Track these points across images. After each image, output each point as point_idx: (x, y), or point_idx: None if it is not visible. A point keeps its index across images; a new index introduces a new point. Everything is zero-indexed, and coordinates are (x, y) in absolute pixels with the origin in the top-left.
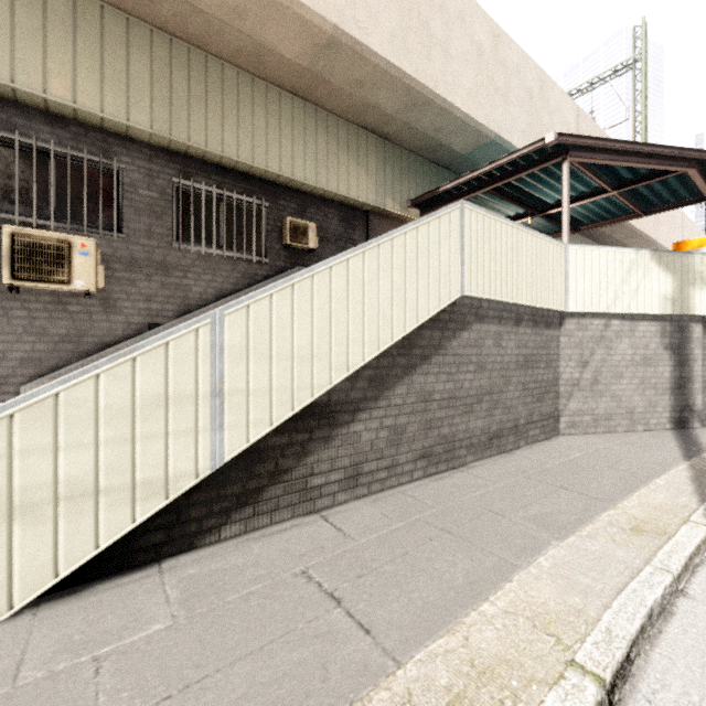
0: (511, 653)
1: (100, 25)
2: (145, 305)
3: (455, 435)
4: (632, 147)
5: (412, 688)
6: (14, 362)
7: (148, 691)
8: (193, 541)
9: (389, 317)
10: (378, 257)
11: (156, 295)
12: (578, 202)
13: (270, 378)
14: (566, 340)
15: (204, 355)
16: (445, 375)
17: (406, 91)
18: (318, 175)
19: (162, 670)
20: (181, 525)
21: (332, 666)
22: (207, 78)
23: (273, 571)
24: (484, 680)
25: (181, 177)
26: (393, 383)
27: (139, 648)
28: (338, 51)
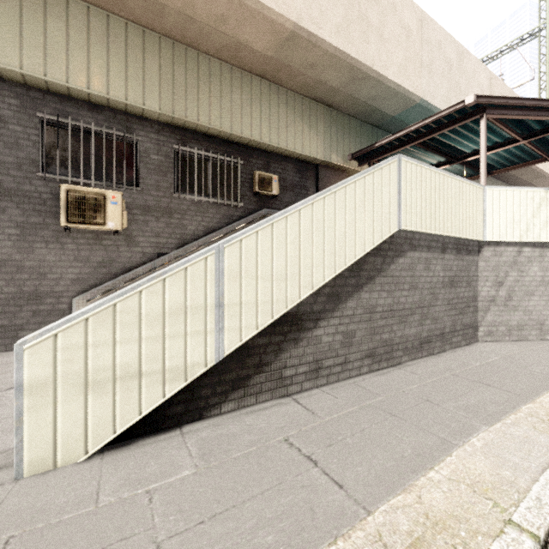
0: (457, 511)
1: (125, 37)
2: (154, 239)
3: (393, 339)
4: (542, 103)
5: (381, 531)
6: (68, 281)
7: (187, 516)
8: (202, 413)
9: (343, 247)
10: (335, 201)
11: (162, 232)
12: (492, 150)
13: (256, 294)
14: (484, 264)
15: (211, 277)
16: (385, 292)
17: (349, 69)
18: (279, 138)
19: (194, 503)
20: (194, 401)
21: (317, 510)
22: (199, 70)
23: (262, 438)
24: (438, 529)
25: (180, 144)
26: (345, 298)
27: (176, 486)
28: (296, 42)
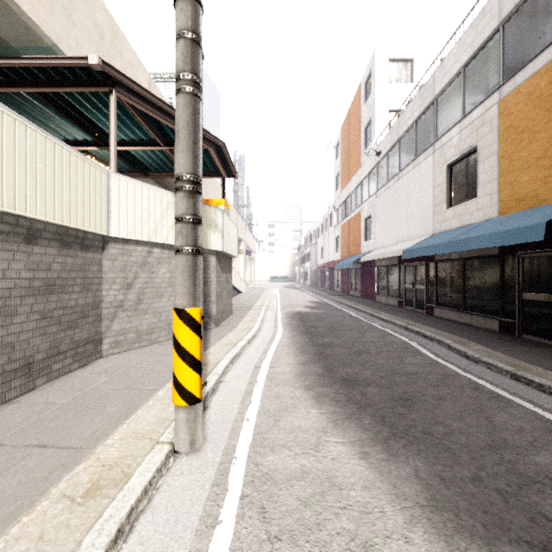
0: None
1: None
2: None
3: None
4: (171, 111)
5: None
6: None
7: None
8: None
9: None
10: None
11: None
12: (140, 147)
13: None
14: (110, 263)
15: None
16: None
17: None
18: None
19: None
20: None
21: None
22: None
23: None
24: None
25: None
26: None
27: None
28: None
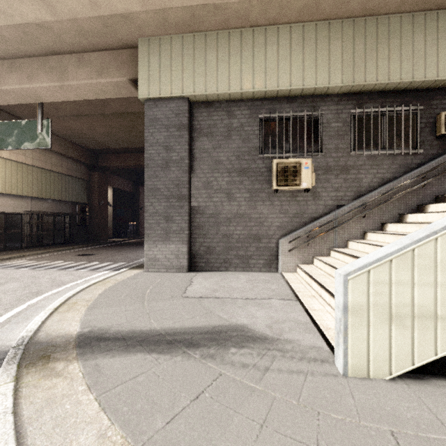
0: None
1: (315, 36)
2: (334, 193)
3: None
4: None
5: None
6: (275, 227)
7: None
8: None
9: None
10: None
11: (340, 186)
12: None
13: None
14: None
15: None
16: None
17: None
18: None
19: None
20: None
21: None
22: (377, 33)
23: None
24: None
25: (355, 108)
26: None
27: None
28: None
